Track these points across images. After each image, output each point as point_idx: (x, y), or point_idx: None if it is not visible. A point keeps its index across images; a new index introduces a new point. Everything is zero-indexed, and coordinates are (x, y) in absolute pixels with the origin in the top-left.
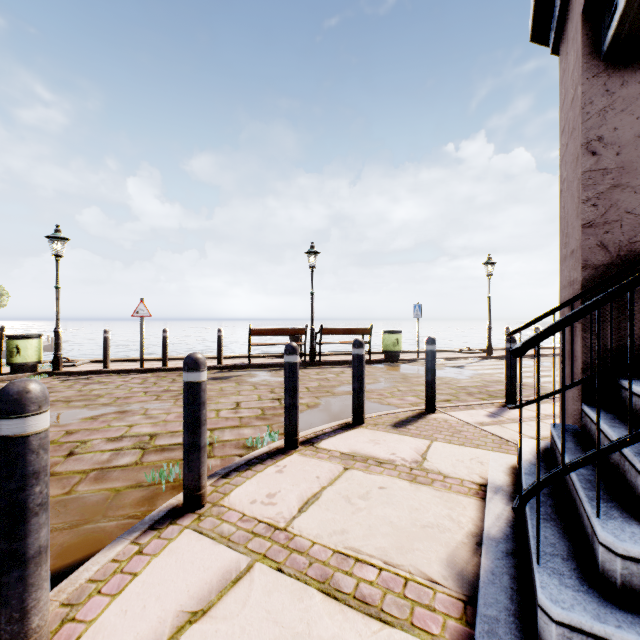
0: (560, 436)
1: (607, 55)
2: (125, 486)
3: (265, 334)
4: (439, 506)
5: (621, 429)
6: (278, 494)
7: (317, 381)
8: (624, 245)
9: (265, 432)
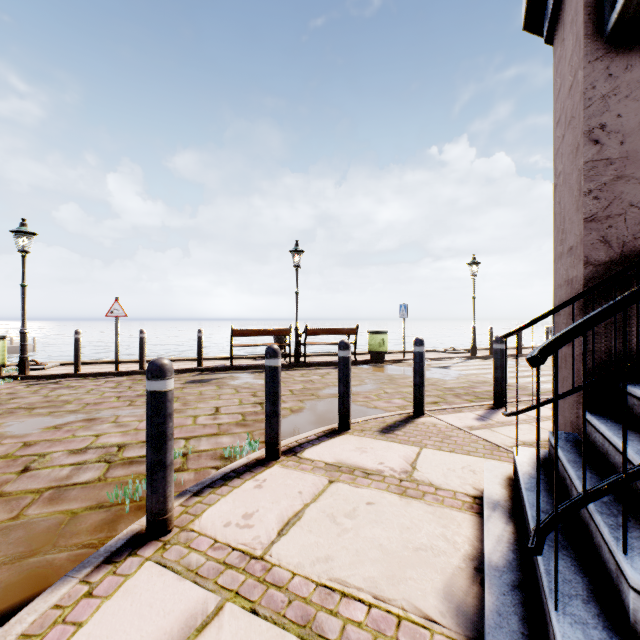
0: (562, 447)
1: (611, 36)
2: (83, 507)
3: (248, 335)
4: (432, 524)
5: (634, 442)
6: (256, 514)
7: (302, 383)
8: (628, 241)
9: (245, 440)
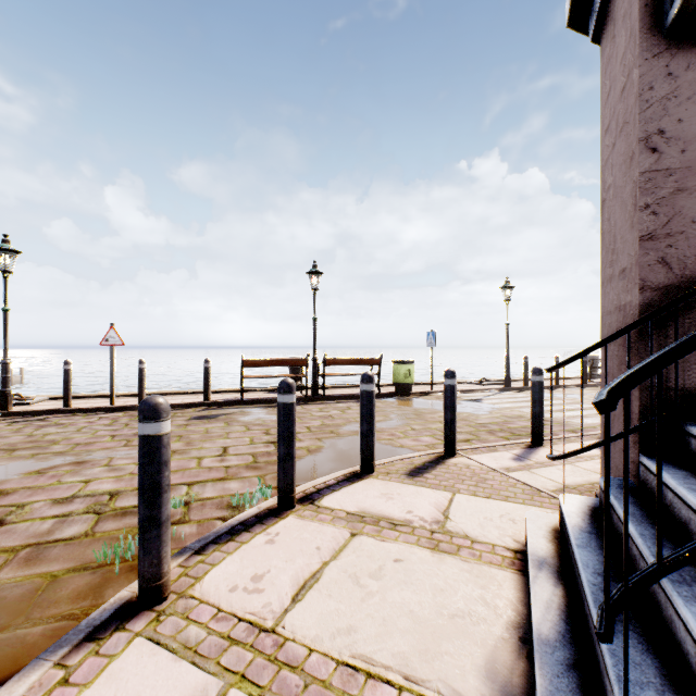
0: (617, 496)
1: (671, 30)
2: (65, 569)
3: (260, 365)
4: (469, 584)
5: None
6: (267, 575)
7: (320, 419)
8: (690, 262)
9: (256, 486)
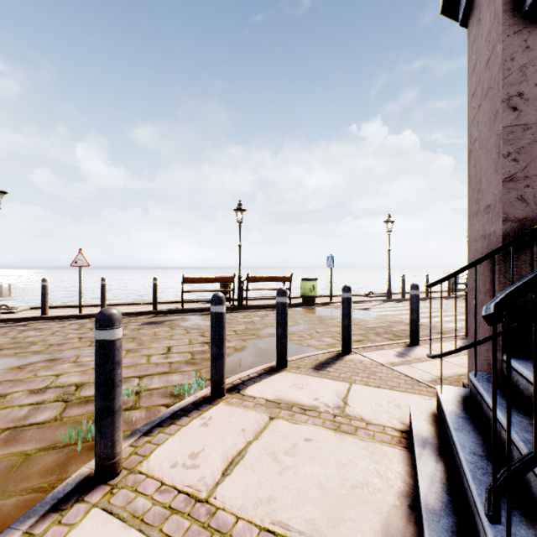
0: (485, 388)
1: (529, 11)
2: (37, 449)
3: (197, 282)
4: (366, 460)
5: None
6: (201, 453)
7: (244, 324)
8: None
9: (193, 378)
